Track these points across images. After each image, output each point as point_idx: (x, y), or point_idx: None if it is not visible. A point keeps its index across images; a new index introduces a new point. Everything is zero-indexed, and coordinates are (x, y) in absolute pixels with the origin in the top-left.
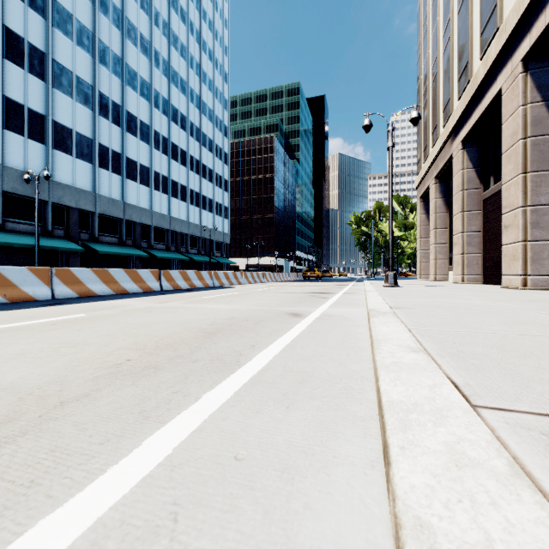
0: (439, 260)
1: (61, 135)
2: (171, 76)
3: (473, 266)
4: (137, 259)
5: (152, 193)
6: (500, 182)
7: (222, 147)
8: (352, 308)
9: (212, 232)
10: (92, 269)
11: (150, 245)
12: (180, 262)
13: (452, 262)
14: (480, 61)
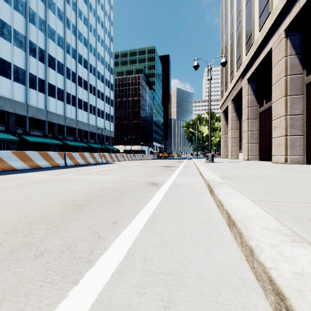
0: (234, 147)
1: (3, 65)
2: (77, 35)
3: (253, 150)
4: (55, 146)
5: (65, 105)
6: (269, 102)
7: (109, 80)
8: (192, 177)
9: (103, 130)
10: (12, 151)
11: (64, 137)
12: (83, 148)
13: (241, 148)
14: (259, 32)
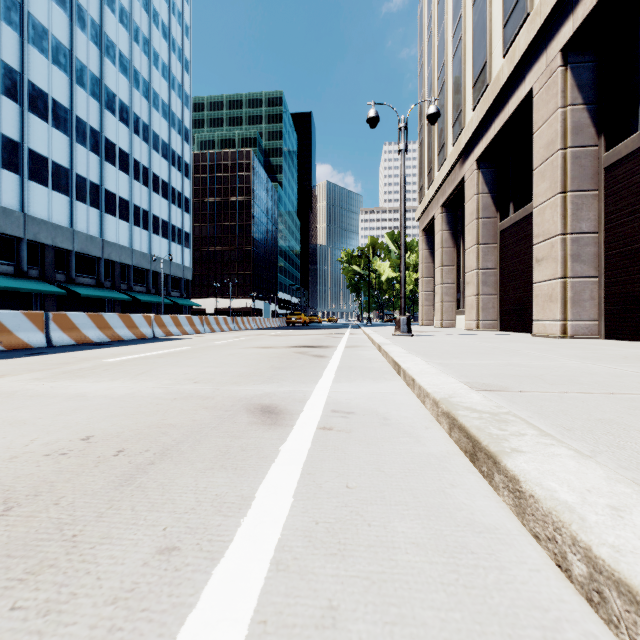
0: (446, 303)
1: None
2: (104, 47)
3: (488, 309)
4: (48, 298)
5: (73, 205)
6: (522, 209)
7: (182, 155)
8: (378, 382)
9: (167, 264)
10: None
11: (70, 279)
12: (119, 304)
13: (460, 306)
14: (502, 59)
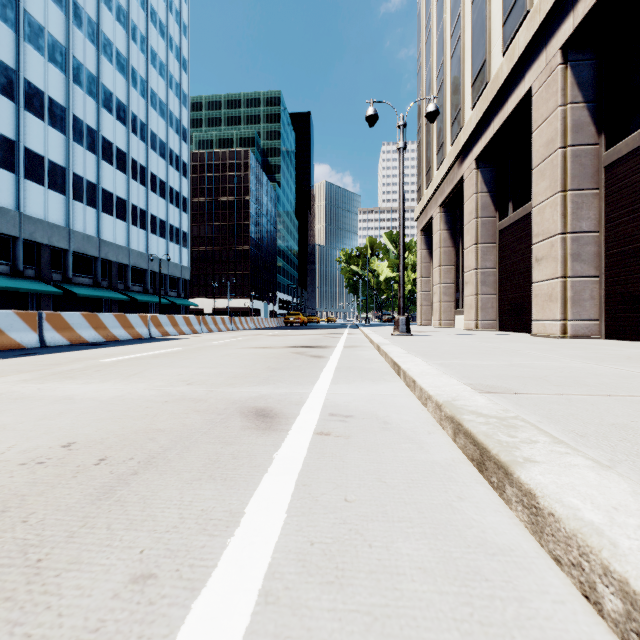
0: (445, 303)
1: None
2: (101, 45)
3: (487, 309)
4: (44, 297)
5: (70, 204)
6: (522, 208)
7: (179, 155)
8: (377, 383)
9: (165, 263)
10: None
11: (67, 278)
12: (116, 303)
13: (459, 306)
14: (502, 58)
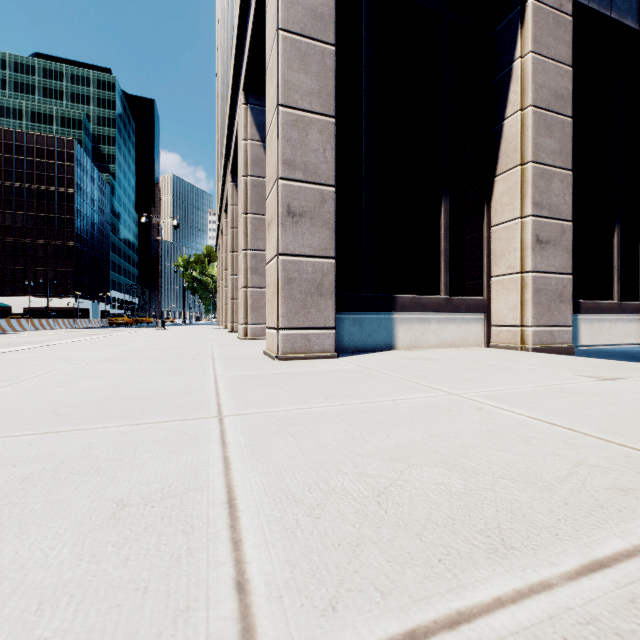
0: None
1: None
2: None
3: None
4: None
5: None
6: None
7: None
8: None
9: None
10: None
11: None
12: None
13: None
14: None
